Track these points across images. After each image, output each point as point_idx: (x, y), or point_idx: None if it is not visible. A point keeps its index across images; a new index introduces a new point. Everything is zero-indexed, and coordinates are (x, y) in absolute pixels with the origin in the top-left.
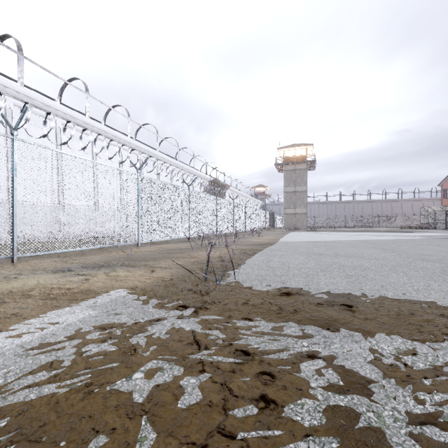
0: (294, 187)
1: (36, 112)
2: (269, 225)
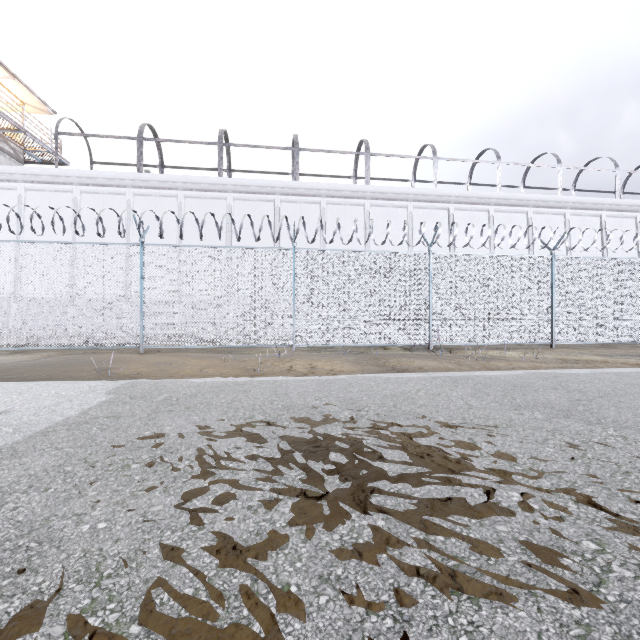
0: None
1: (510, 210)
2: None
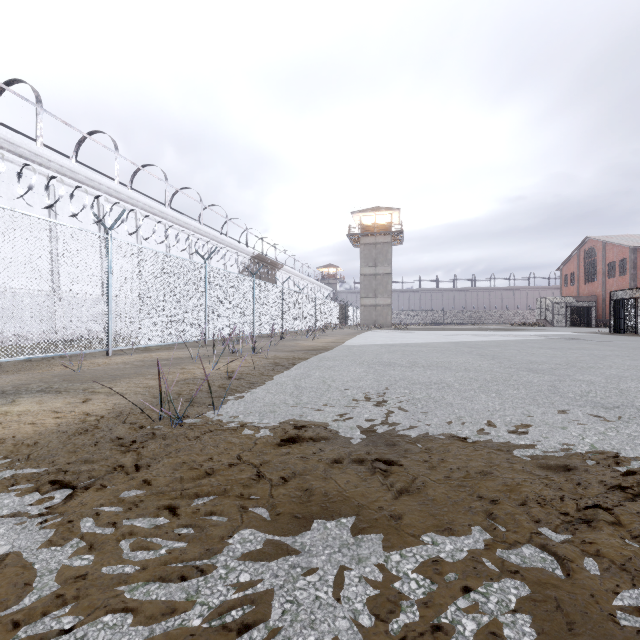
0: (374, 268)
1: None
2: (339, 322)
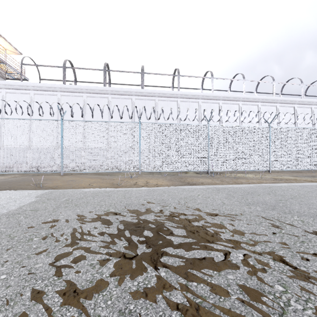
0: None
1: (249, 104)
2: None
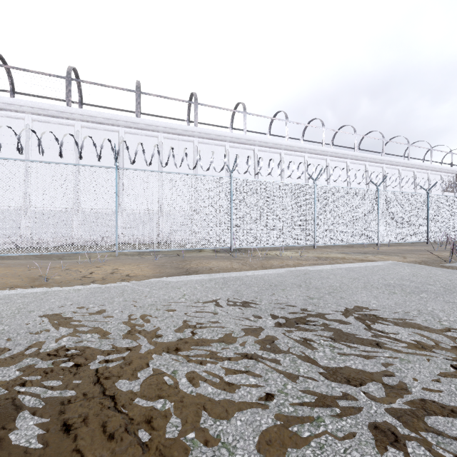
0: None
1: (294, 154)
2: None
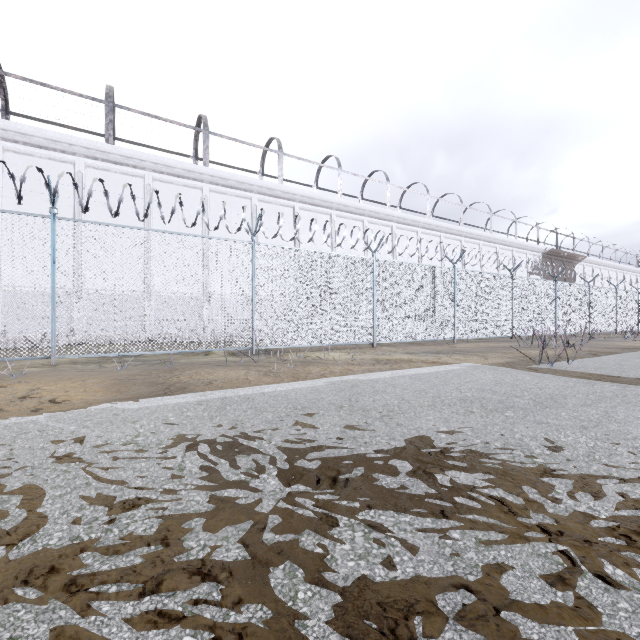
0: None
1: (349, 217)
2: None
